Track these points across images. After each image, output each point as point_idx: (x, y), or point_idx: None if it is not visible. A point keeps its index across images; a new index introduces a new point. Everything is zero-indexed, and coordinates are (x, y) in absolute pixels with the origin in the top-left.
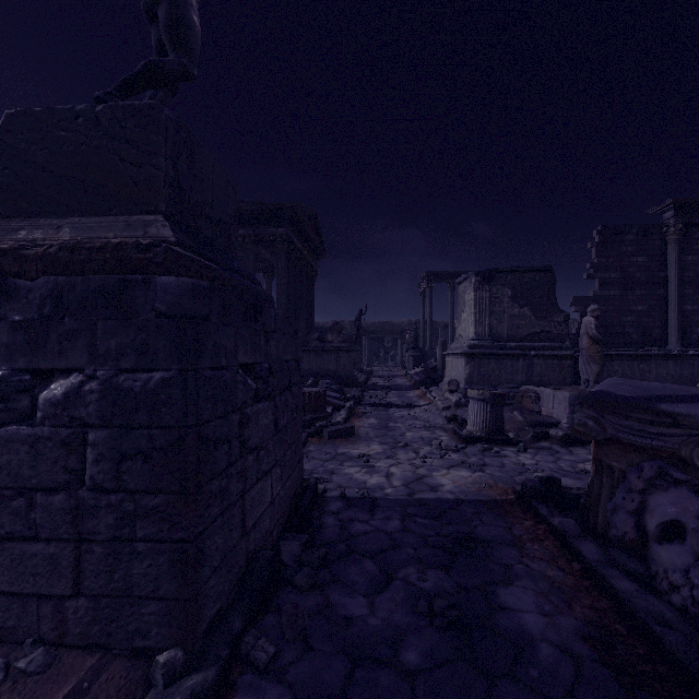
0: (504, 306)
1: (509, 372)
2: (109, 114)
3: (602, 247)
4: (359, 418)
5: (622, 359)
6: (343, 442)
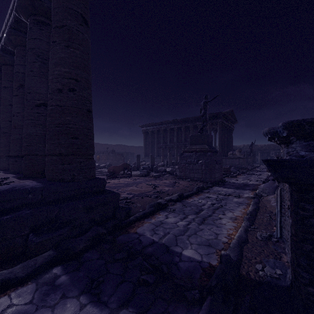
0: None
1: None
2: (201, 135)
3: None
4: (240, 176)
5: None
6: (233, 178)
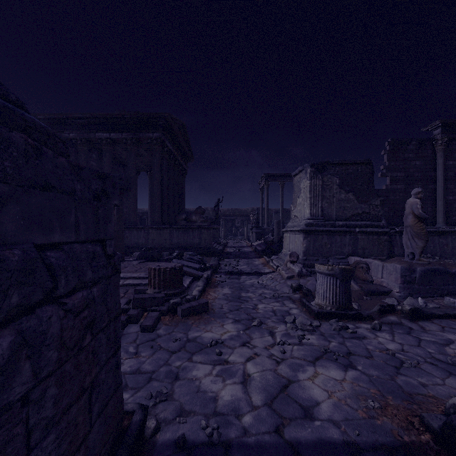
0: (333, 192)
1: (338, 246)
2: None
3: (391, 154)
4: (215, 288)
5: None
6: (196, 321)
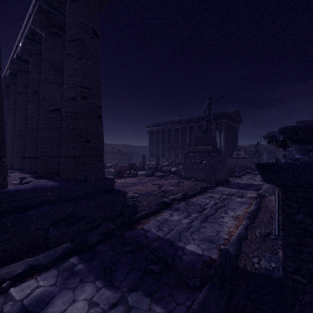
0: None
1: None
2: (205, 135)
3: None
4: (245, 176)
5: None
6: (237, 178)
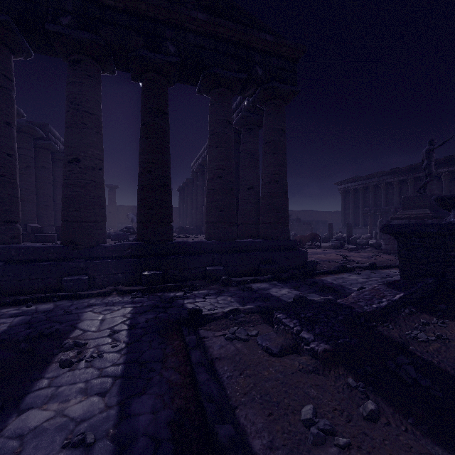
0: None
1: None
2: (419, 196)
3: None
4: None
5: None
6: None
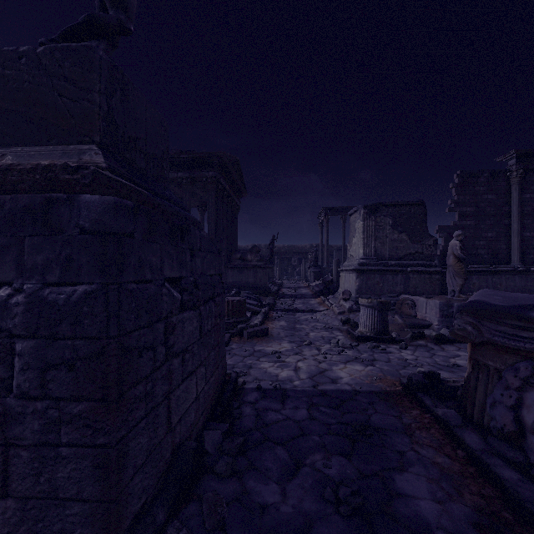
0: (386, 232)
1: (390, 285)
2: (49, 54)
3: (460, 187)
4: (272, 321)
5: (478, 274)
6: (259, 341)
